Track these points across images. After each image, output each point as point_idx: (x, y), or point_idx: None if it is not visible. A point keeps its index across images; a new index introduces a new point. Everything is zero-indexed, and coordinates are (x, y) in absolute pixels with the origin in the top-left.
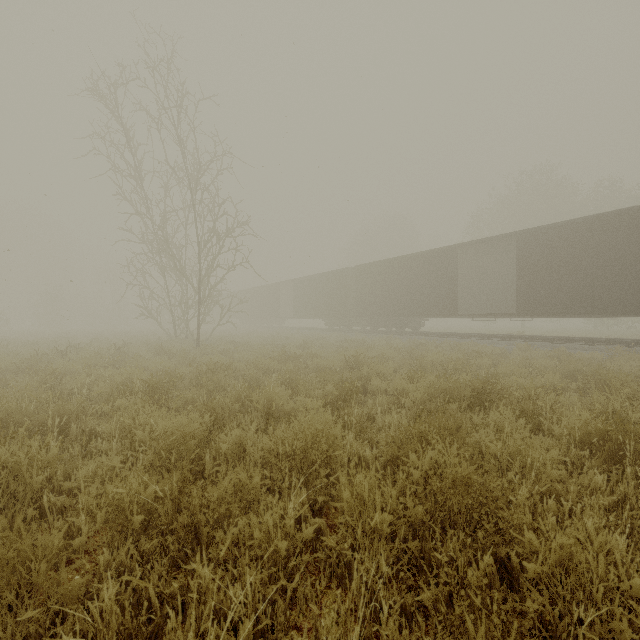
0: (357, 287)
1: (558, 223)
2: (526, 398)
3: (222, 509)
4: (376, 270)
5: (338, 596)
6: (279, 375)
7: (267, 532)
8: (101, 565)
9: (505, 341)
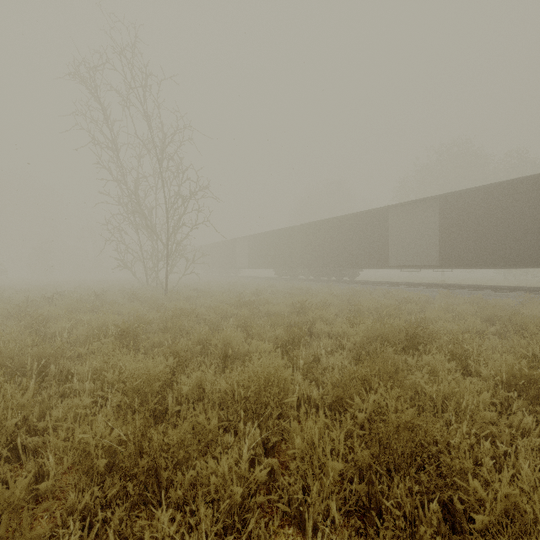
0: (302, 242)
1: (475, 188)
2: (454, 341)
3: (180, 456)
4: (318, 228)
5: (290, 538)
6: (235, 320)
7: (223, 475)
8: (58, 521)
9: (429, 289)
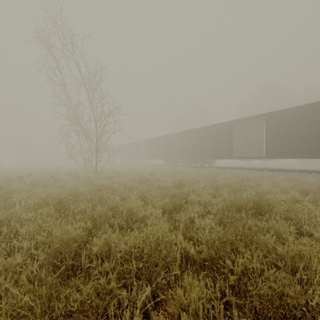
0: (180, 143)
1: (288, 108)
2: (287, 209)
3: None
4: (190, 134)
5: None
6: (137, 192)
7: None
8: None
9: (259, 171)
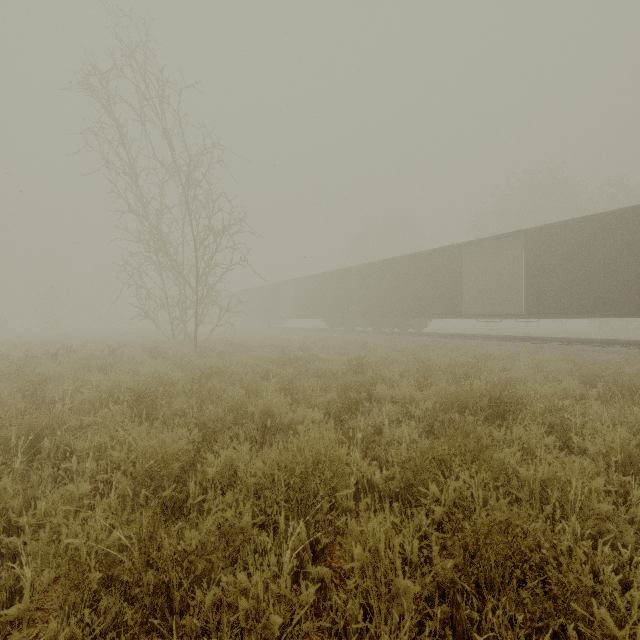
0: (359, 287)
1: (567, 221)
2: (549, 409)
3: (198, 571)
4: (378, 270)
5: None
6: (278, 381)
7: (257, 594)
8: None
9: (512, 342)
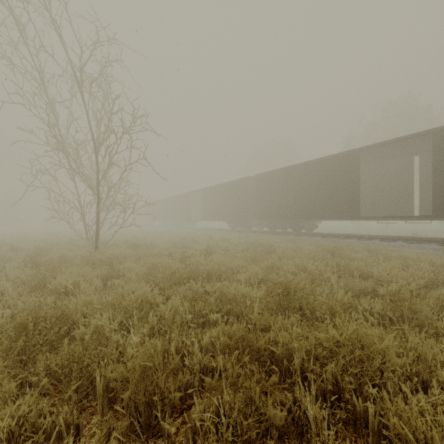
0: (257, 193)
1: None
2: None
3: None
4: (274, 177)
5: None
6: (120, 372)
7: None
8: None
9: (416, 244)
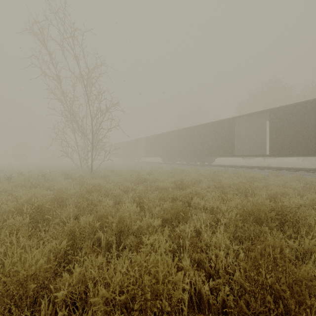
0: (179, 141)
1: (294, 103)
2: None
3: None
4: (189, 131)
5: None
6: (133, 195)
7: None
8: None
9: (262, 170)
